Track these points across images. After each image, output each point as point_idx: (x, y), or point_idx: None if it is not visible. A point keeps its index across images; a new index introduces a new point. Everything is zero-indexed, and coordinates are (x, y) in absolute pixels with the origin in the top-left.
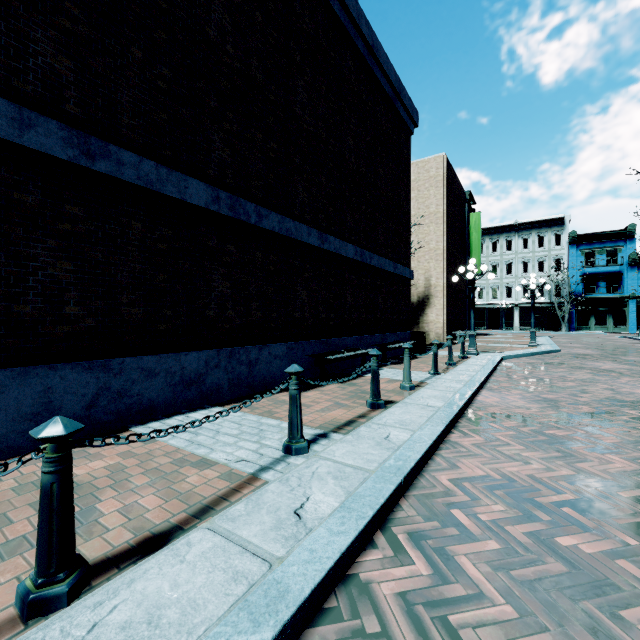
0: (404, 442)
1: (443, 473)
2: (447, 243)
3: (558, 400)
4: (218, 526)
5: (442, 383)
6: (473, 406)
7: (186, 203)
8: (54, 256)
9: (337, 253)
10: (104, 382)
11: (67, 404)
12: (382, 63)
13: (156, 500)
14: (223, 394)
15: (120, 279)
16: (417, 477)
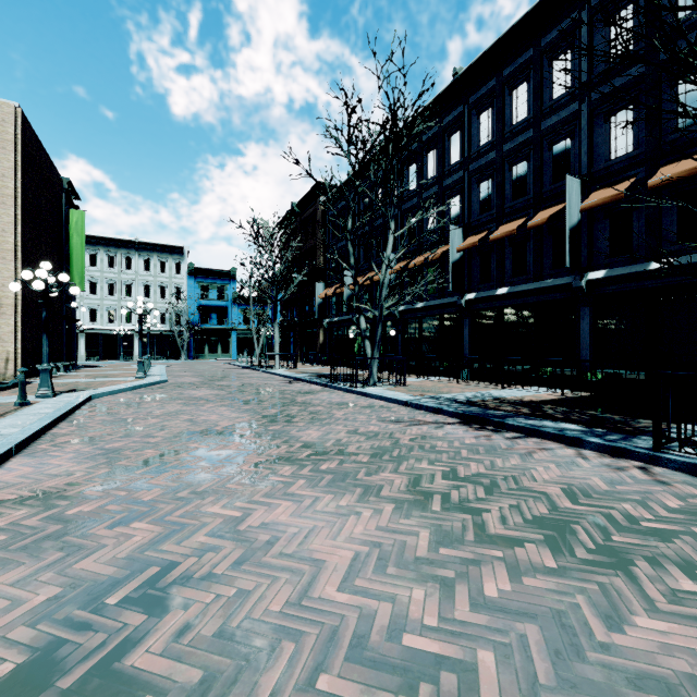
0: None
1: None
2: (24, 237)
3: (125, 448)
4: None
5: None
6: None
7: None
8: None
9: None
10: None
11: None
12: None
13: None
14: None
15: None
16: None
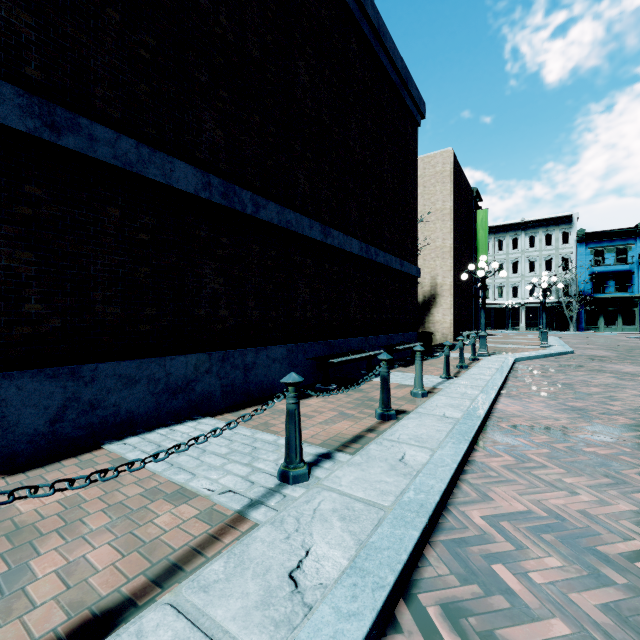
0: (423, 465)
1: (474, 507)
2: (454, 241)
3: (587, 409)
4: (185, 600)
5: (456, 389)
6: (494, 416)
7: (172, 188)
8: (10, 245)
9: (341, 248)
10: (73, 392)
11: (26, 419)
12: (388, 48)
13: (111, 552)
14: (215, 402)
15: (93, 273)
16: (442, 513)
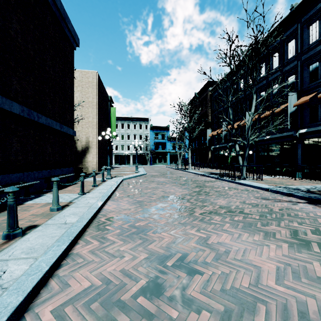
0: (16, 280)
1: (50, 302)
2: (98, 119)
3: (144, 201)
4: None
5: (84, 201)
6: (100, 214)
7: None
8: None
9: None
10: None
11: None
12: None
13: None
14: None
15: None
16: None
